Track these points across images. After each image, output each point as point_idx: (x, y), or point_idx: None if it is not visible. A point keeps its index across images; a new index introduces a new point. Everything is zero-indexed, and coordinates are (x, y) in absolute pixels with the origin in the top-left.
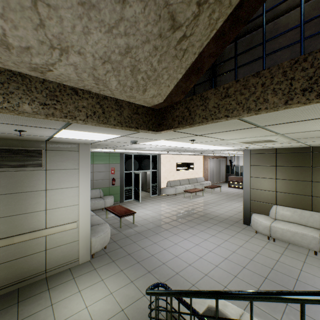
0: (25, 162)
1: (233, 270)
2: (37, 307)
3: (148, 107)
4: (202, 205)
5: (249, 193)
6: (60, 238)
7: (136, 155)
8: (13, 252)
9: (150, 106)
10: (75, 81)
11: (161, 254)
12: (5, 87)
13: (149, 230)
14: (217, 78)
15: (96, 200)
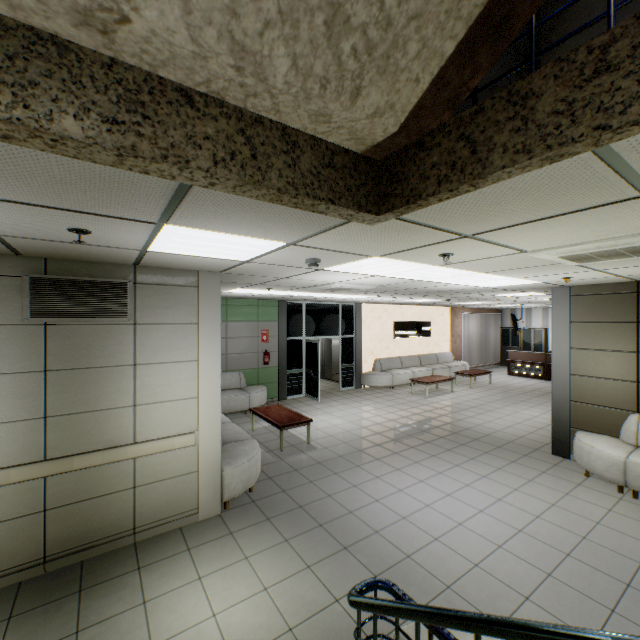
0: (95, 306)
1: (541, 559)
2: (116, 604)
3: (358, 153)
4: (452, 411)
5: (568, 385)
6: (163, 464)
7: (311, 304)
8: (73, 488)
9: (363, 152)
10: (186, 63)
11: (369, 510)
12: (18, 69)
13: (341, 458)
14: (543, 59)
15: (233, 394)
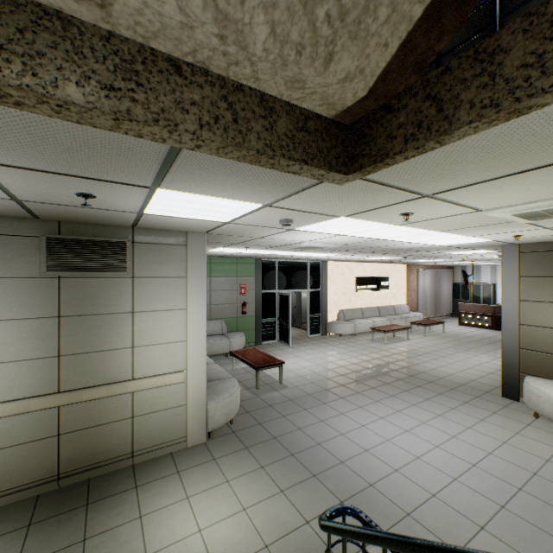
0: (100, 262)
1: (494, 492)
2: (117, 517)
3: (328, 118)
4: (408, 356)
5: (517, 333)
6: (156, 398)
7: (283, 262)
8: (81, 417)
9: (333, 117)
10: (174, 34)
11: (335, 443)
12: (27, 41)
13: (310, 396)
14: (507, 22)
15: (216, 339)
